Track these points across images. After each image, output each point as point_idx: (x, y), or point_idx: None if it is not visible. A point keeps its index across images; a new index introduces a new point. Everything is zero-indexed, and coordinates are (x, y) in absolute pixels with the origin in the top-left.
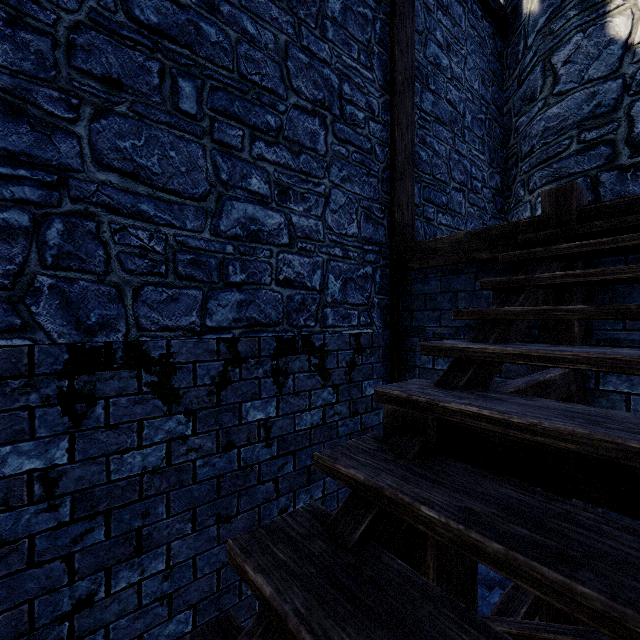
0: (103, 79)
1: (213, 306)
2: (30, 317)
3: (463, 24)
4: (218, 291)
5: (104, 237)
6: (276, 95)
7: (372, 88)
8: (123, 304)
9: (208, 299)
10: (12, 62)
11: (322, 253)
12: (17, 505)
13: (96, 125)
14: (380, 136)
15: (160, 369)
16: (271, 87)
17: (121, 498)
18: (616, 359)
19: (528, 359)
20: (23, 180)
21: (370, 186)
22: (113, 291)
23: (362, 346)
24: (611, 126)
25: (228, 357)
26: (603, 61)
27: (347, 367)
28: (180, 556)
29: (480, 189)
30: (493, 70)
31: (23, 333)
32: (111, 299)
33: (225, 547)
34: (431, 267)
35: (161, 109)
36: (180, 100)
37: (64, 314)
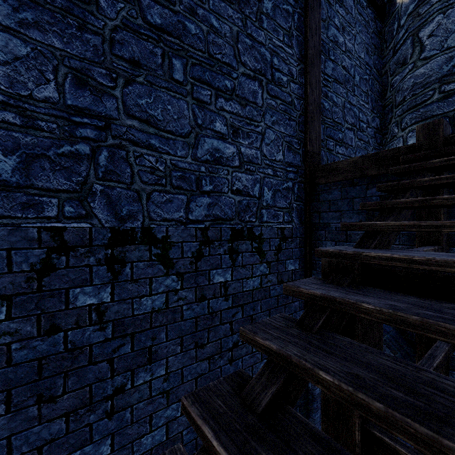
0: (130, 61)
1: (193, 206)
2: (90, 210)
3: (353, 12)
4: (196, 196)
5: (130, 160)
6: (231, 67)
7: (292, 60)
8: (141, 203)
9: (190, 201)
10: (80, 52)
11: (260, 172)
12: (83, 325)
13: (126, 90)
14: (297, 93)
15: (162, 245)
16: (228, 62)
17: (140, 326)
18: None
19: (419, 227)
20: (86, 125)
21: (291, 127)
22: (135, 195)
23: (285, 236)
24: None
25: (202, 240)
26: None
27: (276, 250)
28: (173, 367)
29: (365, 128)
30: (374, 44)
31: (86, 219)
32: (134, 200)
33: (200, 364)
34: (334, 182)
35: (162, 79)
36: (173, 72)
37: (108, 208)
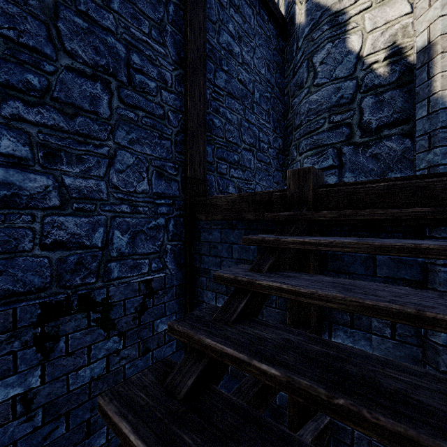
0: None
1: None
2: None
3: (252, 23)
4: None
5: None
6: (41, 54)
7: (165, 61)
8: None
9: None
10: None
11: (105, 211)
12: None
13: None
14: (173, 104)
15: None
16: (33, 45)
17: None
18: None
19: None
20: None
21: (163, 147)
22: None
23: (154, 289)
24: (349, 113)
25: None
26: (344, 65)
27: (136, 312)
28: None
29: (266, 149)
30: (277, 61)
31: None
32: None
33: None
34: (214, 220)
35: None
36: None
37: None
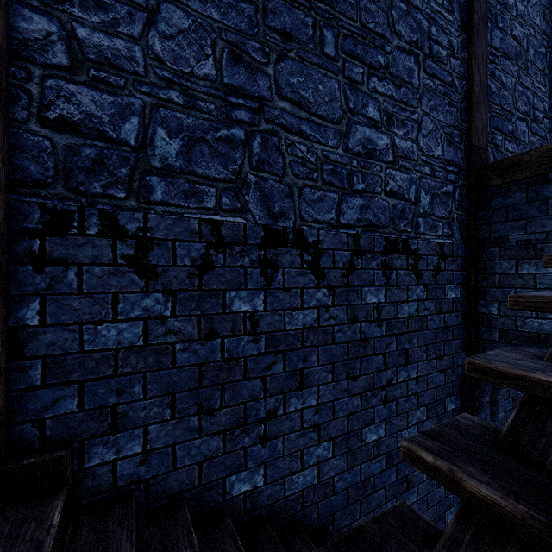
0: (281, 33)
1: (344, 207)
2: (244, 203)
3: None
4: (347, 196)
5: (282, 149)
6: (384, 39)
7: (452, 29)
8: (292, 200)
9: (341, 201)
10: (236, 24)
11: (416, 171)
12: (238, 334)
13: (278, 67)
14: (458, 71)
15: (313, 251)
16: (381, 32)
17: (291, 344)
18: None
19: None
20: (241, 107)
21: (451, 115)
22: (287, 189)
23: (445, 254)
24: None
25: (353, 249)
26: None
27: (434, 270)
28: (324, 398)
29: (541, 119)
30: None
31: (241, 214)
32: (286, 195)
33: (352, 399)
34: (515, 181)
35: (313, 53)
36: (324, 46)
37: (261, 203)
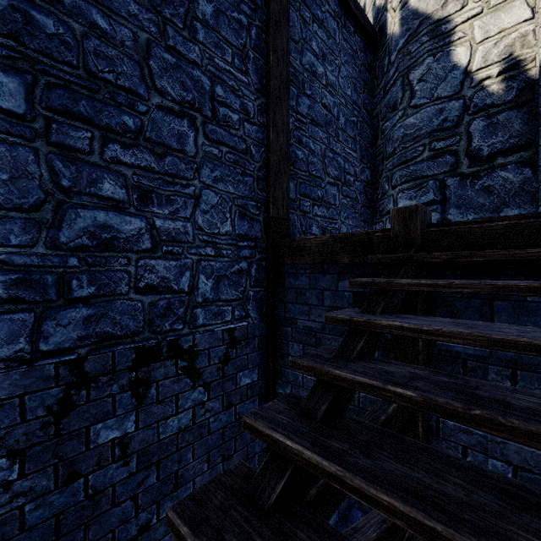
0: None
1: (50, 327)
2: None
3: (337, 37)
4: (57, 310)
5: None
6: (135, 95)
7: (247, 91)
8: None
9: (42, 320)
10: None
11: (191, 254)
12: None
13: None
14: (256, 137)
15: None
16: (129, 86)
17: None
18: (435, 531)
19: (343, 485)
20: None
21: (245, 185)
22: None
23: (236, 339)
24: (455, 139)
25: (71, 380)
26: (449, 83)
27: (220, 363)
28: None
29: (352, 182)
30: (364, 79)
31: None
32: None
33: None
34: (301, 264)
35: None
36: (0, 97)
37: None
